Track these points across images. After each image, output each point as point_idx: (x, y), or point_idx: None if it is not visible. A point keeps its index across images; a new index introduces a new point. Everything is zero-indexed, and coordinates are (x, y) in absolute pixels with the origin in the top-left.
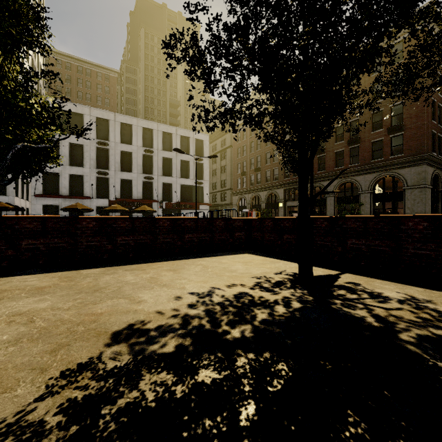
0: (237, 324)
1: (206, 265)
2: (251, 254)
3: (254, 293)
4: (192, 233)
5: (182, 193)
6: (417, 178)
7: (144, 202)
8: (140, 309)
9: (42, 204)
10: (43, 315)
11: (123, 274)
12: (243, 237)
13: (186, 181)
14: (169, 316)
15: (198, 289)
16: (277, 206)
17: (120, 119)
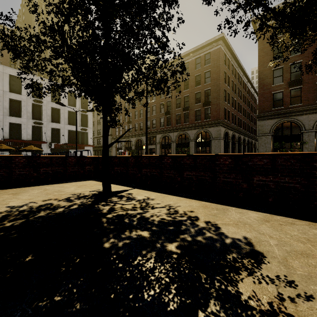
0: (16, 220)
1: (48, 189)
2: (94, 180)
3: (57, 203)
4: (47, 167)
5: (70, 136)
6: (217, 133)
7: (33, 142)
8: None
9: None
10: None
11: None
12: (92, 169)
13: (73, 127)
14: None
15: (17, 204)
16: (142, 148)
17: (9, 71)
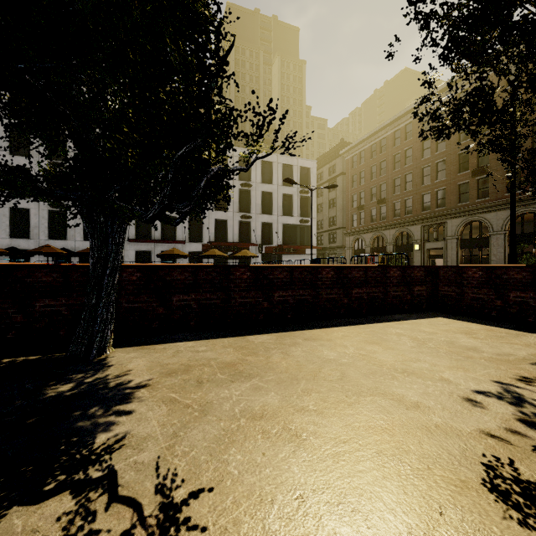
0: None
1: (412, 336)
2: (449, 319)
3: None
4: (360, 287)
5: (284, 234)
6: None
7: (242, 245)
8: (445, 424)
9: (135, 250)
10: (298, 423)
11: (312, 346)
12: (424, 293)
13: (289, 219)
14: (530, 449)
15: (478, 385)
16: (410, 248)
17: None
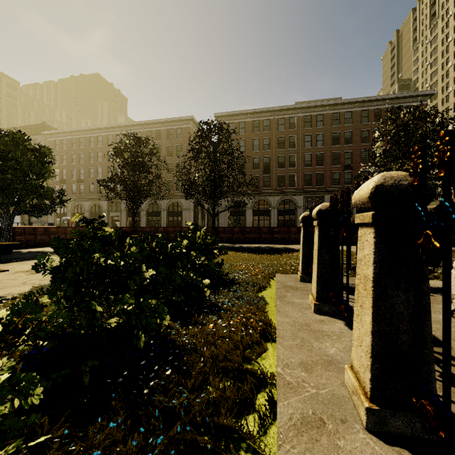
0: None
1: None
2: None
3: None
4: None
5: None
6: (187, 205)
7: None
8: None
9: None
10: None
11: None
12: None
13: None
14: None
15: None
16: (101, 215)
17: None
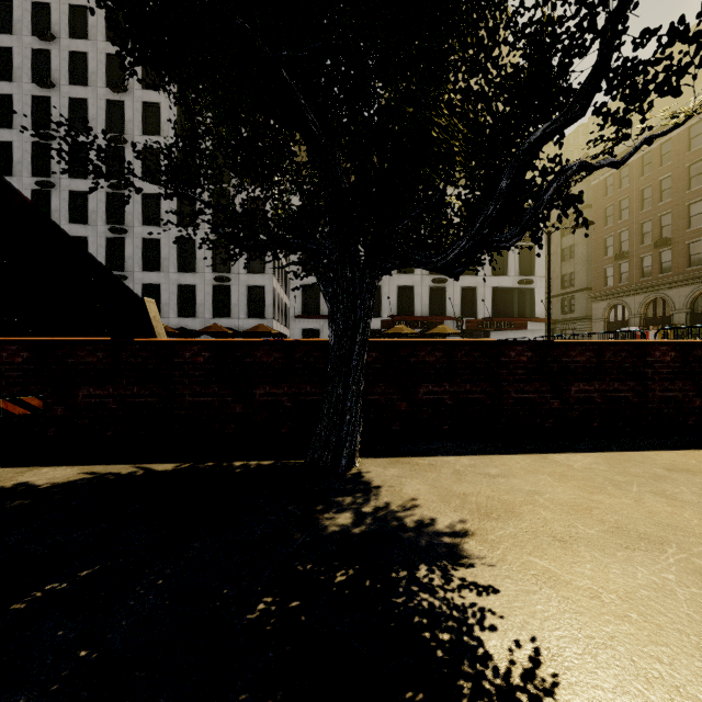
0: None
1: None
2: None
3: None
4: None
5: (494, 301)
6: None
7: (434, 319)
8: None
9: (301, 328)
10: None
11: None
12: None
13: (502, 280)
14: None
15: None
16: None
17: None
